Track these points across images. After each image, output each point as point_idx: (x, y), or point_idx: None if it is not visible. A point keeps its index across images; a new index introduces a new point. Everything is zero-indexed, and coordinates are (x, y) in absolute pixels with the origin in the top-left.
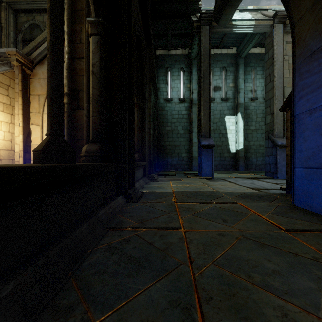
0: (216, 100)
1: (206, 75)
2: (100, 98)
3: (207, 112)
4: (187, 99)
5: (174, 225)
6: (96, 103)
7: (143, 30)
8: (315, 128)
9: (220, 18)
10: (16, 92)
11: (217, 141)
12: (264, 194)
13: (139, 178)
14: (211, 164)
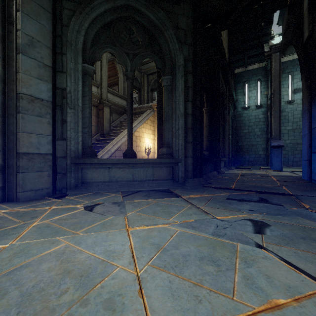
0: (296, 101)
1: (276, 91)
2: (208, 135)
3: (277, 120)
4: (264, 104)
5: (235, 177)
6: (207, 137)
7: (224, 80)
8: (305, 143)
9: (285, 52)
10: (155, 123)
11: (297, 139)
12: (297, 176)
13: (222, 167)
14: (280, 160)
